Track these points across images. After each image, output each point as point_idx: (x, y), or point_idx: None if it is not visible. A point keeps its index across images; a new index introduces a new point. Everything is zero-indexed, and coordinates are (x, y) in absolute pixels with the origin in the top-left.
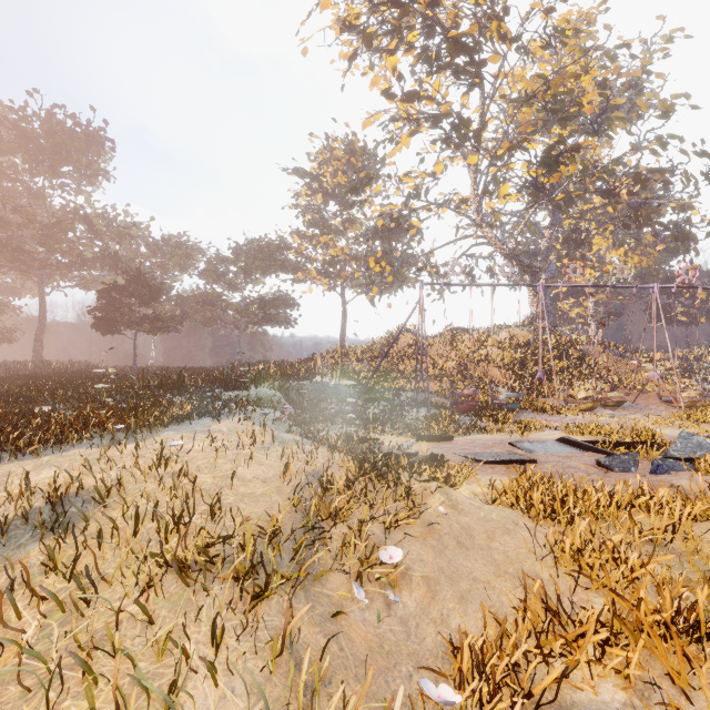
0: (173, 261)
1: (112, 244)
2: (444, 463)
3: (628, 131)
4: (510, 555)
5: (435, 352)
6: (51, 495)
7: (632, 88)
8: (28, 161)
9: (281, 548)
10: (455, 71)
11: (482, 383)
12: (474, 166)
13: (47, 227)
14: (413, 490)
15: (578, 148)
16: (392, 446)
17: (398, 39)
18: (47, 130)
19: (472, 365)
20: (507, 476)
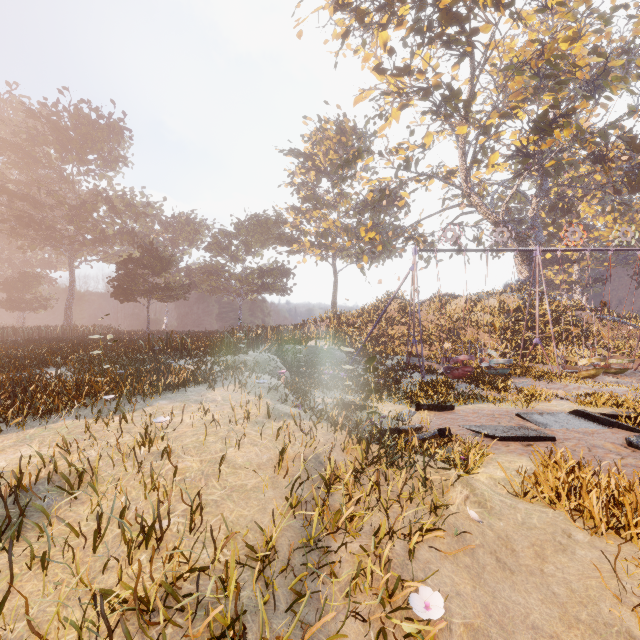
0: (183, 236)
1: (131, 222)
2: (451, 438)
3: (630, 90)
4: (576, 588)
5: (424, 317)
6: (11, 486)
7: (625, 53)
8: (59, 150)
9: (275, 581)
10: (446, 41)
11: (472, 348)
12: (462, 137)
13: (74, 208)
14: (429, 481)
15: (573, 111)
16: (391, 416)
17: (390, 12)
18: (75, 123)
19: (461, 330)
20: (526, 456)
